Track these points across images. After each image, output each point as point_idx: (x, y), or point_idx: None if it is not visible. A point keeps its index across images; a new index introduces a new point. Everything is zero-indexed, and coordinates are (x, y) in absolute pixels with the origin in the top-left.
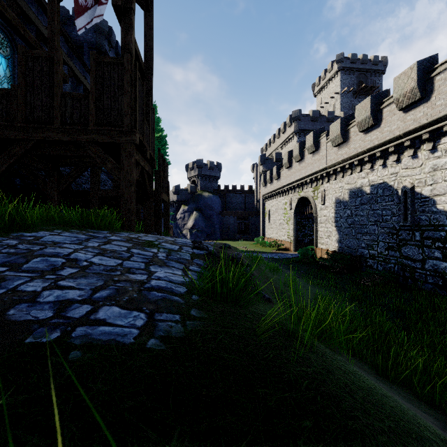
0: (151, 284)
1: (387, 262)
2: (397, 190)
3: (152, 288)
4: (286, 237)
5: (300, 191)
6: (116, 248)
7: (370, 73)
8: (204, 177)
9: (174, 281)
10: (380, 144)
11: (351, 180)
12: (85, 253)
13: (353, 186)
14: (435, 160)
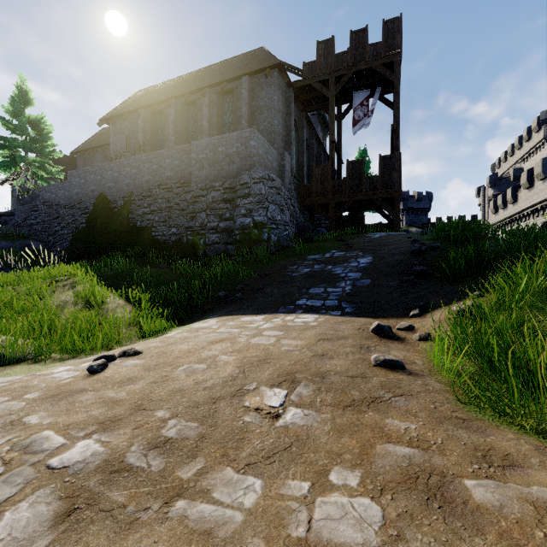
0: None
1: None
2: None
3: None
4: None
5: (545, 214)
6: None
7: None
8: (410, 211)
9: None
10: None
11: None
12: None
13: None
14: None
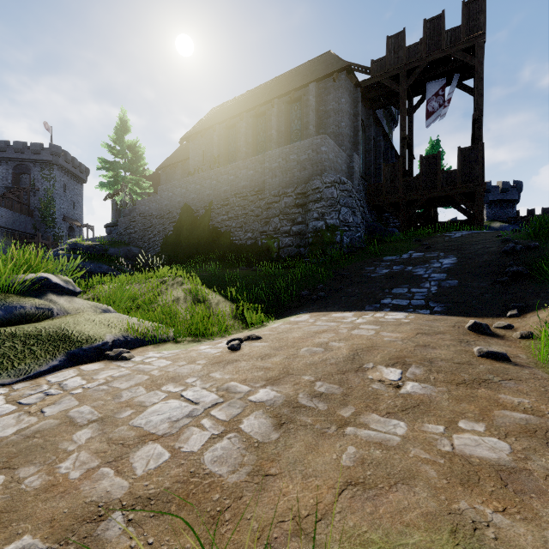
0: None
1: None
2: None
3: None
4: None
5: None
6: None
7: None
8: (492, 204)
9: None
10: None
11: None
12: None
13: None
14: None
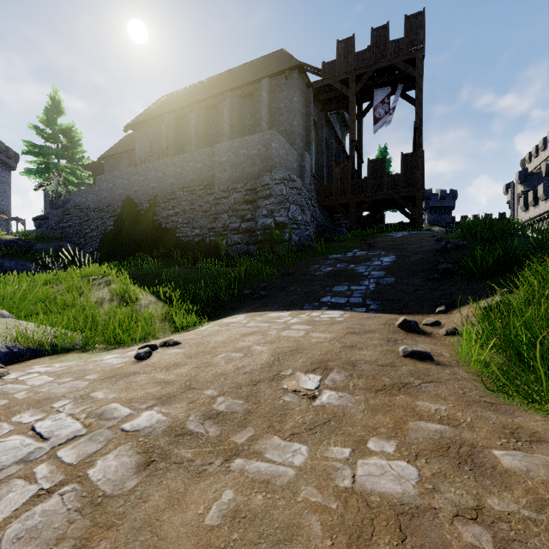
0: None
1: None
2: None
3: None
4: None
5: None
6: None
7: None
8: (432, 210)
9: None
10: None
11: None
12: None
13: None
14: None
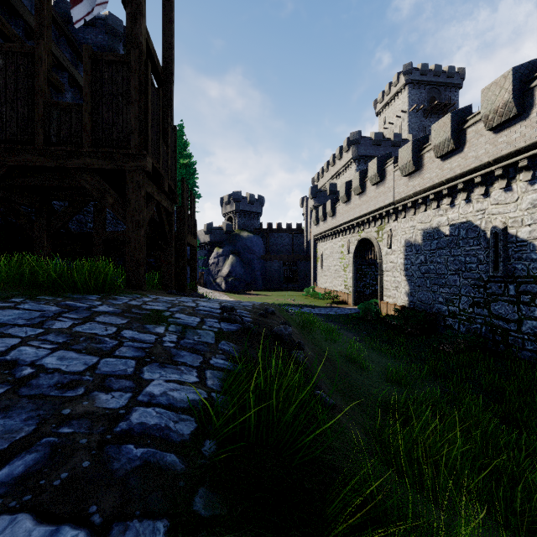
0: (129, 421)
1: (471, 322)
2: (485, 231)
3: (129, 434)
4: (342, 288)
5: (361, 231)
6: (98, 330)
7: (444, 88)
8: (242, 213)
9: (178, 403)
10: (464, 174)
11: (425, 218)
12: (38, 347)
13: (428, 225)
14: (535, 193)
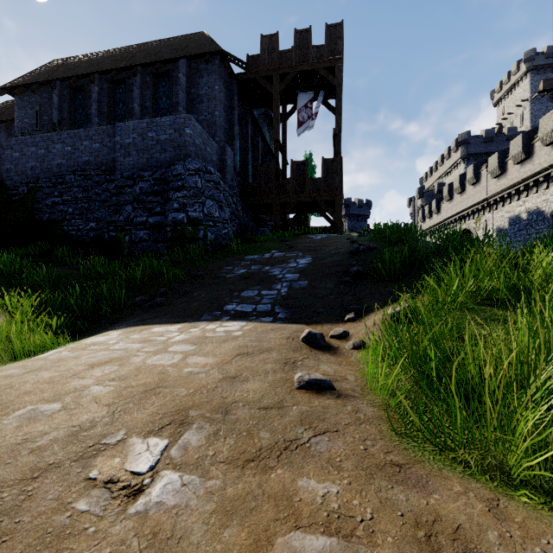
0: None
1: None
2: (548, 214)
3: None
4: None
5: (462, 224)
6: None
7: None
8: (352, 217)
9: None
10: (532, 175)
11: (510, 209)
12: None
13: (512, 214)
14: None
